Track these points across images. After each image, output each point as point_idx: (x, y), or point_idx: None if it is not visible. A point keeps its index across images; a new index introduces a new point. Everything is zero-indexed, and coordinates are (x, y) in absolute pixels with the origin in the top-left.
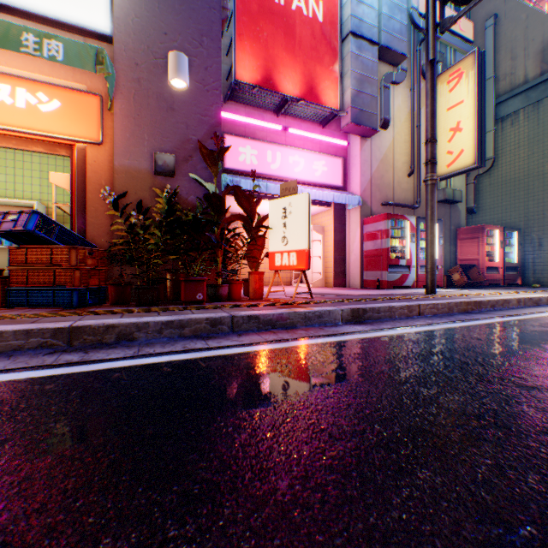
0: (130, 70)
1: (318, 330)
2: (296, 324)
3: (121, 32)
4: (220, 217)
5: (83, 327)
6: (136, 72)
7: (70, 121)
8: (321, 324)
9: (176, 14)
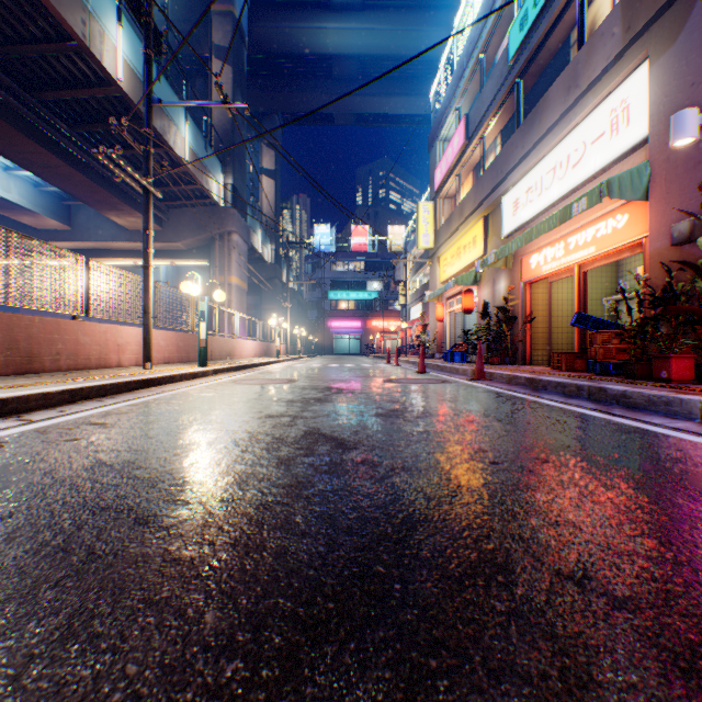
0: (659, 155)
1: (630, 413)
2: (638, 406)
3: (652, 127)
4: None
5: (532, 378)
6: (663, 153)
7: (632, 226)
8: (667, 414)
9: (701, 50)
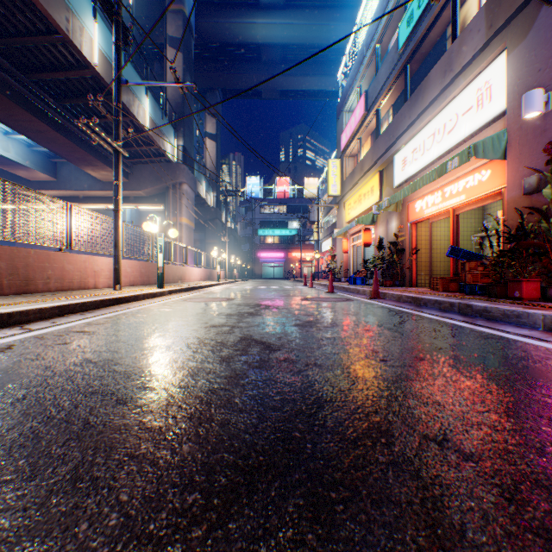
0: (514, 125)
1: (489, 323)
2: (496, 318)
3: (508, 103)
4: (547, 222)
5: (416, 297)
6: (517, 123)
7: (493, 179)
8: (518, 324)
9: (546, 44)
